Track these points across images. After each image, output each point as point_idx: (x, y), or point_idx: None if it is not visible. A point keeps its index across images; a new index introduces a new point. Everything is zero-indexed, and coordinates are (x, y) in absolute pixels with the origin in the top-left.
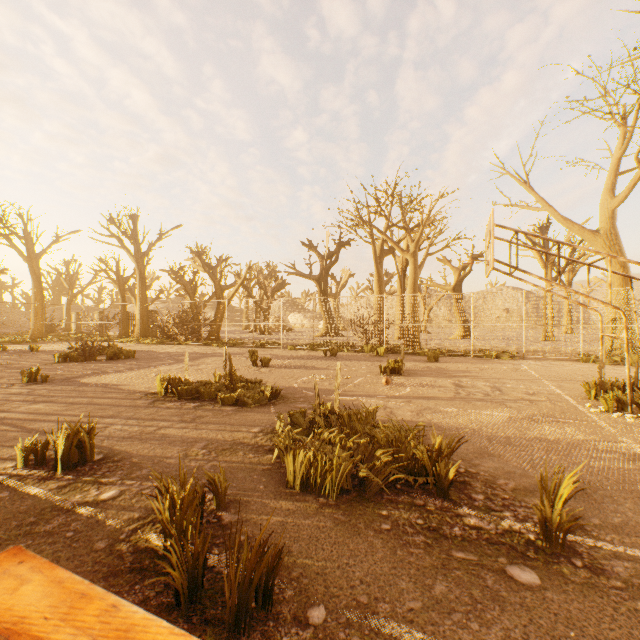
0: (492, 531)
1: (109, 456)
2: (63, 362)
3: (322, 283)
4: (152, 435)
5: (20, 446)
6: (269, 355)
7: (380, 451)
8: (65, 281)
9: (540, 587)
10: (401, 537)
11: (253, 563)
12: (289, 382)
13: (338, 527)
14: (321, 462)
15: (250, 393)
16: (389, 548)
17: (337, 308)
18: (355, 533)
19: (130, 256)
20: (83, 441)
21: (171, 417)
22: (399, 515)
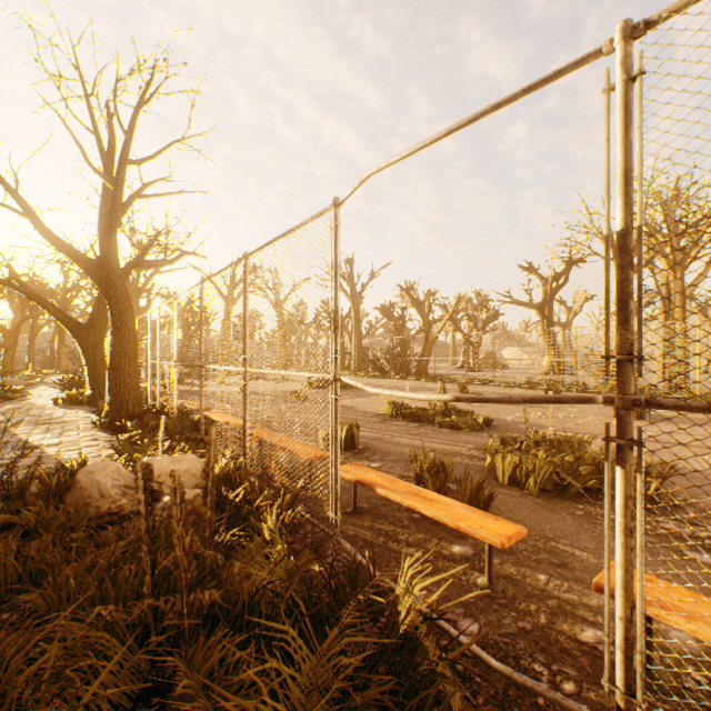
0: (685, 534)
1: (367, 447)
2: (308, 388)
3: (545, 311)
4: (390, 440)
5: (319, 432)
6: (479, 391)
7: (583, 466)
8: (296, 322)
9: (710, 564)
10: (590, 520)
11: (475, 492)
12: (501, 416)
13: (537, 506)
14: (525, 464)
15: (463, 419)
16: (577, 522)
17: (567, 340)
18: (550, 511)
19: (347, 297)
20: (353, 434)
21: (400, 431)
22: (593, 510)
